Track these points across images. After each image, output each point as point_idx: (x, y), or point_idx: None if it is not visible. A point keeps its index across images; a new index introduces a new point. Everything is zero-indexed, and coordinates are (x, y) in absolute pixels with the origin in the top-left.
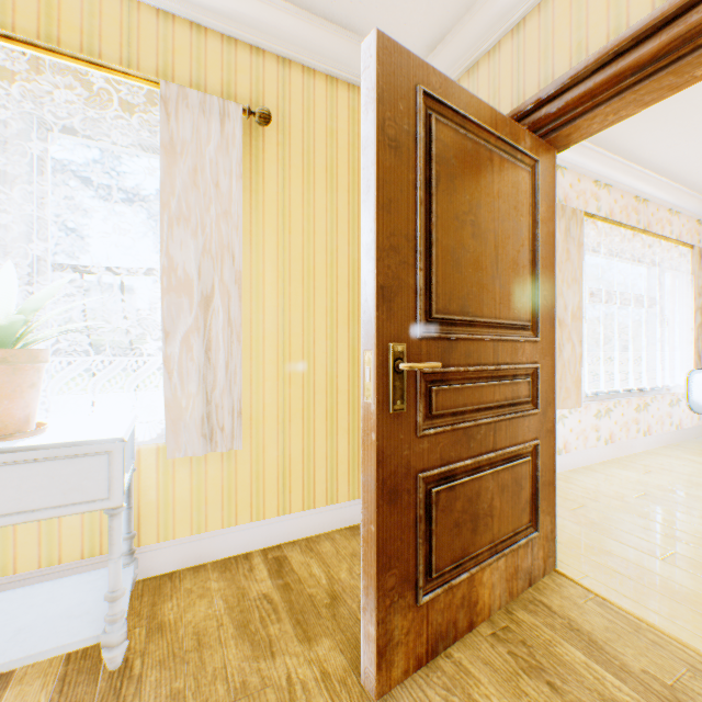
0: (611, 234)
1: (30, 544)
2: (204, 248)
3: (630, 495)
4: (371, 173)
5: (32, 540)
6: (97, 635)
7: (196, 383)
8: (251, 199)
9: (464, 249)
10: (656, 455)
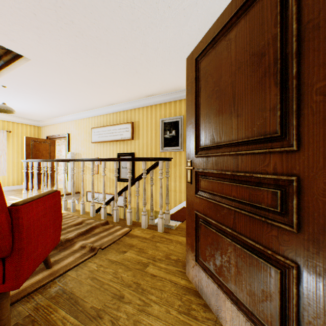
0: None
1: None
2: (1, 149)
3: None
4: (25, 148)
5: None
6: None
7: None
8: (8, 142)
9: (38, 153)
10: None
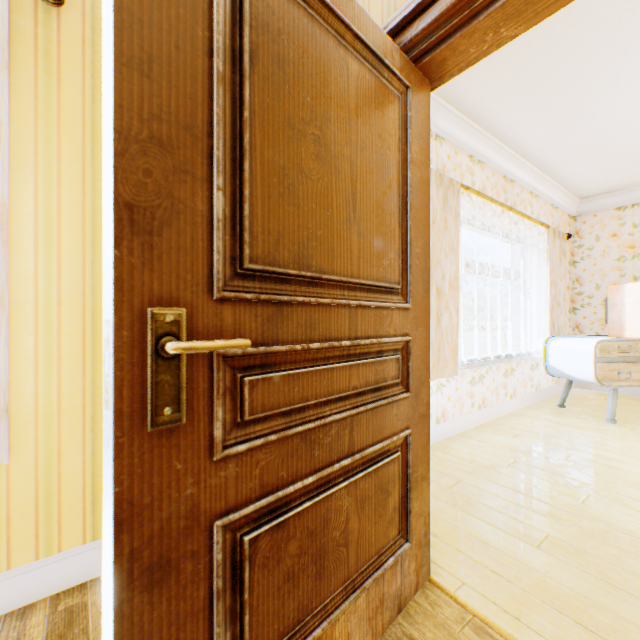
0: (484, 209)
1: None
2: None
3: (502, 463)
4: None
5: None
6: None
7: None
8: (37, 107)
9: (303, 173)
10: (521, 417)
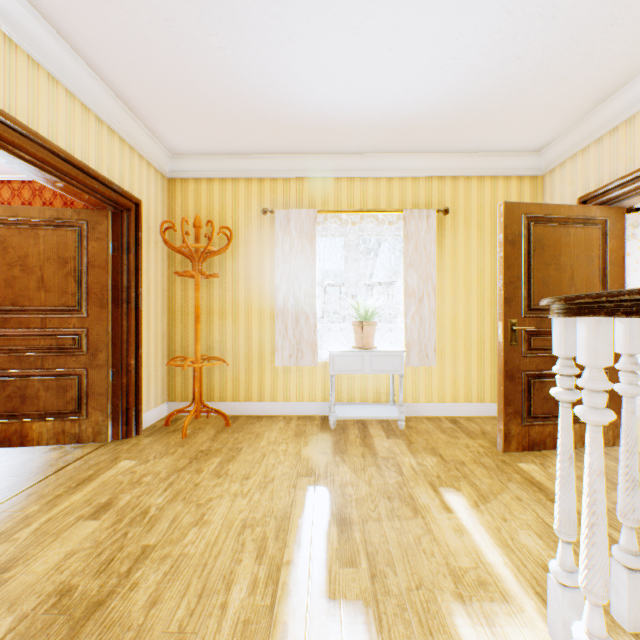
0: None
1: (358, 393)
2: (419, 277)
3: None
4: (500, 255)
5: (358, 391)
6: (396, 416)
7: (417, 335)
8: (438, 249)
9: (549, 276)
10: None
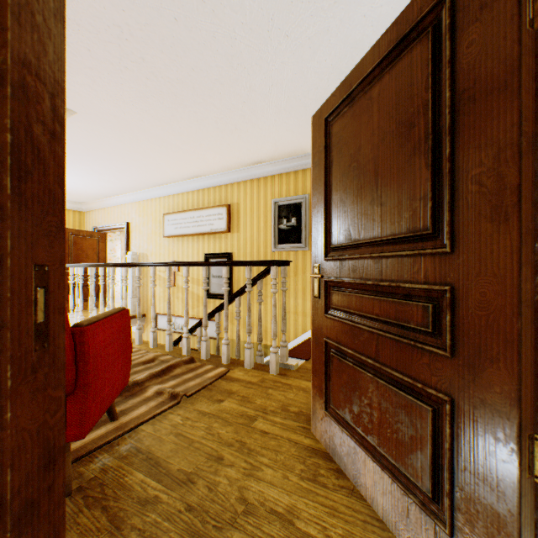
0: None
1: None
2: None
3: None
4: None
5: None
6: None
7: None
8: None
9: (80, 254)
10: None
